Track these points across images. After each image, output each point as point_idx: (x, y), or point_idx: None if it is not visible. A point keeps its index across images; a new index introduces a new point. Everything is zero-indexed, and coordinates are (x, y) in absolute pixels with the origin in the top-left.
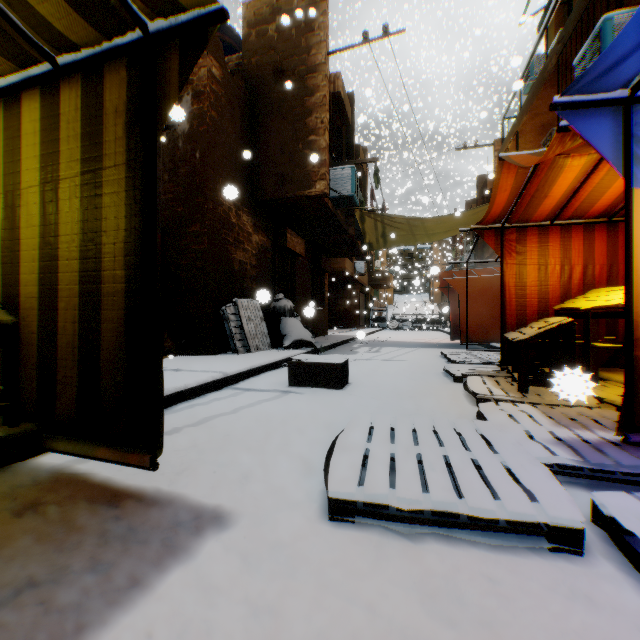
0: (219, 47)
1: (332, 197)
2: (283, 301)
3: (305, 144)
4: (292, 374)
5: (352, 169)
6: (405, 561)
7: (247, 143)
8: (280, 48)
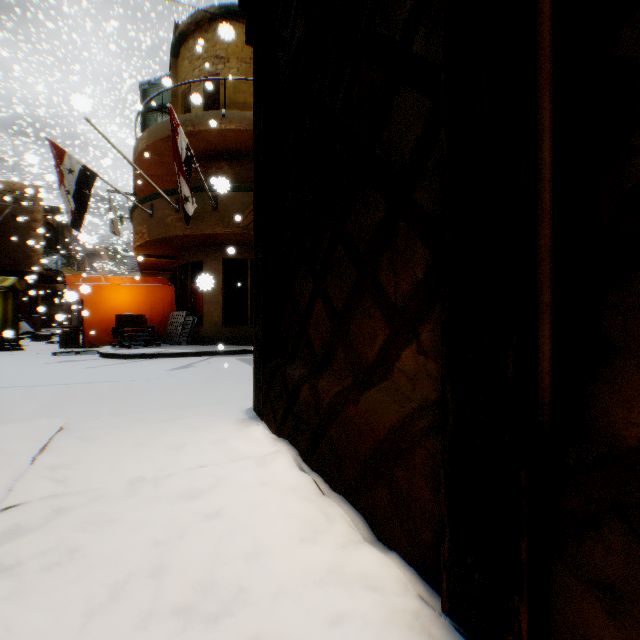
0: None
1: (47, 268)
2: None
3: (33, 250)
4: (34, 338)
5: (58, 258)
6: (56, 344)
7: None
8: (18, 206)
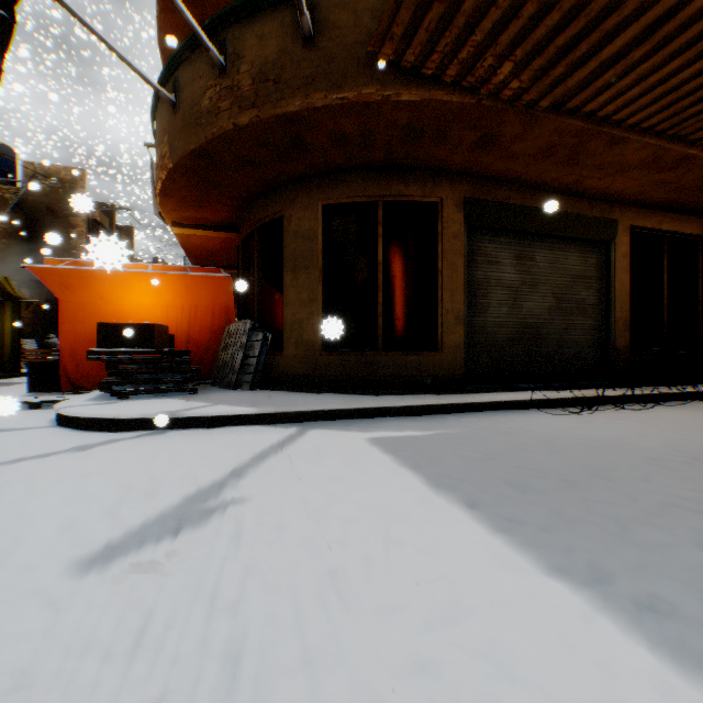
0: (10, 202)
1: None
2: (56, 339)
3: (71, 254)
4: None
5: None
6: None
7: (28, 247)
8: (53, 196)
